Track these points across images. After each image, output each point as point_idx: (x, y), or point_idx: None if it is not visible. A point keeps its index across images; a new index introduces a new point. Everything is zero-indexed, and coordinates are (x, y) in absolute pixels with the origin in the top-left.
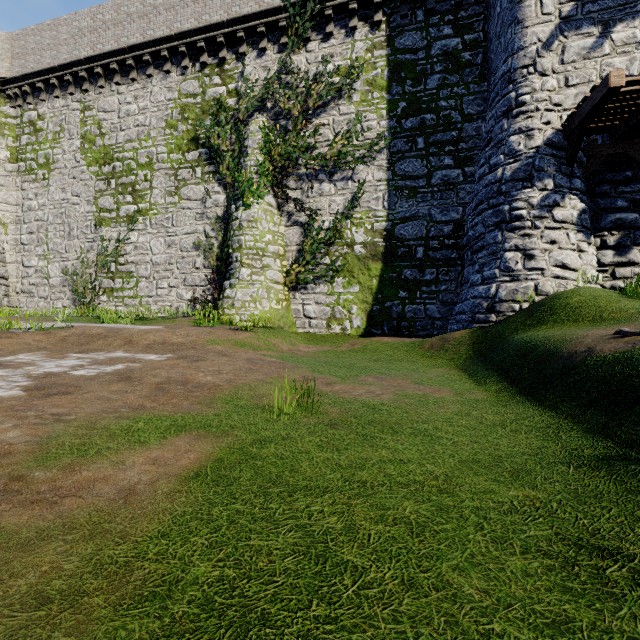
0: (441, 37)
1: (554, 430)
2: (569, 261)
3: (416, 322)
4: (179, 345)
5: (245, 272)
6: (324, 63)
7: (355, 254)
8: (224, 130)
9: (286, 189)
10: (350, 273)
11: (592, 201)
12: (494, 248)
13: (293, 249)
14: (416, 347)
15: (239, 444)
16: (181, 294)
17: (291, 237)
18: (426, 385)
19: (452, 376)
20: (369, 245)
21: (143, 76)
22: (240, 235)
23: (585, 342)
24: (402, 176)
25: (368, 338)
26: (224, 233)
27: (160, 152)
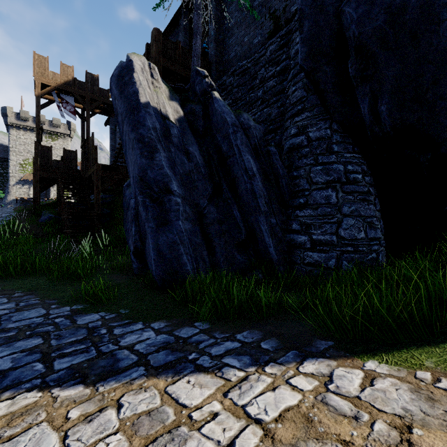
0: None
1: None
2: None
3: None
4: None
5: None
6: None
7: None
8: None
9: None
10: None
11: None
12: None
13: None
14: None
15: None
16: None
17: None
18: None
19: None
20: None
21: None
22: None
23: None
24: None
25: None
26: None
27: None
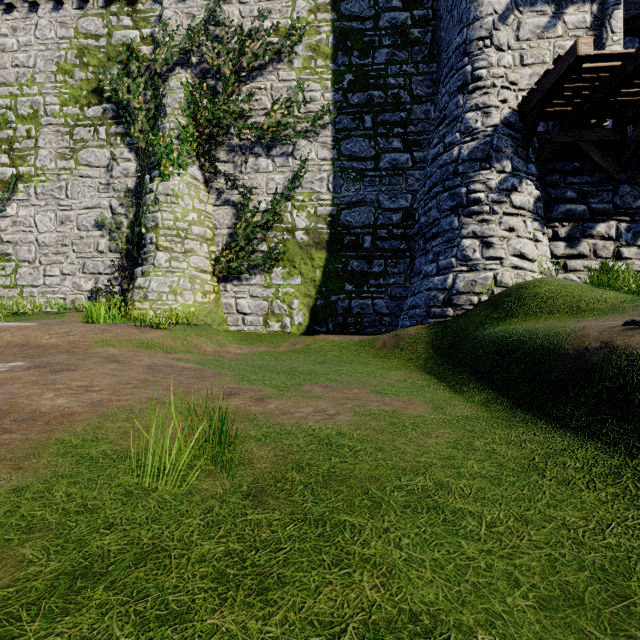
0: (390, 8)
1: (635, 481)
2: (527, 250)
3: (363, 318)
4: (47, 348)
5: (162, 257)
6: (260, 17)
7: (296, 241)
8: (136, 83)
9: (215, 161)
10: (291, 263)
11: (543, 191)
12: (450, 235)
13: (224, 233)
14: (366, 346)
15: (2, 604)
16: (78, 284)
17: (221, 218)
18: (391, 395)
19: (416, 381)
20: (312, 231)
21: (25, 3)
22: (156, 212)
23: (591, 336)
24: (348, 156)
25: (311, 336)
26: (136, 210)
27: (49, 103)
